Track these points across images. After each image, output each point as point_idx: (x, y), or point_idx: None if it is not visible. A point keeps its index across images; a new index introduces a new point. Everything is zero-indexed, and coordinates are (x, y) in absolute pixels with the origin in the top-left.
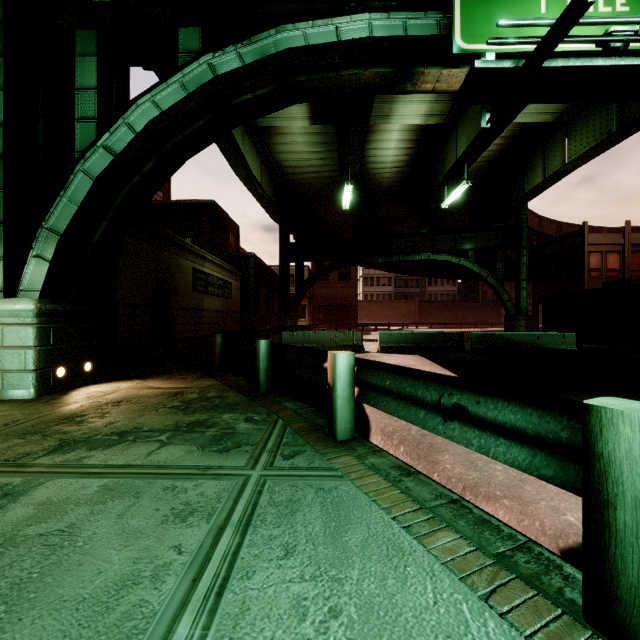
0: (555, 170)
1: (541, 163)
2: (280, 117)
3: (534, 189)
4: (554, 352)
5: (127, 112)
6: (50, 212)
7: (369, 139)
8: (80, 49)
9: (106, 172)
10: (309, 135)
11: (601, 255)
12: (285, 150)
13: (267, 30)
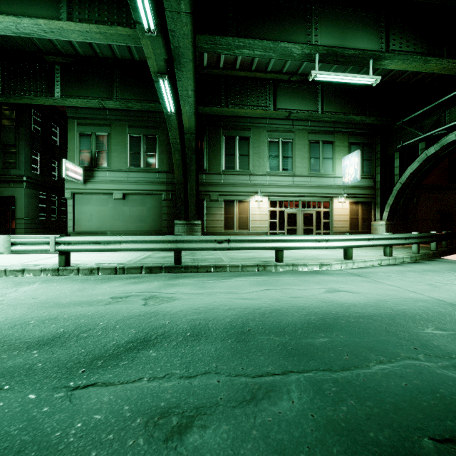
0: None
1: None
2: None
3: None
4: None
5: (405, 172)
6: (388, 200)
7: None
8: (395, 157)
9: (400, 188)
10: None
11: None
12: None
13: (443, 138)
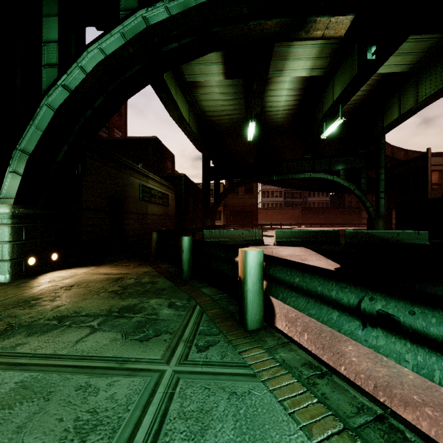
0: (409, 108)
1: (397, 104)
2: (202, 74)
3: (392, 123)
4: (411, 246)
5: (80, 58)
6: (22, 137)
7: (267, 89)
8: (46, 11)
9: (64, 105)
10: (223, 87)
11: (441, 173)
12: (206, 99)
13: None
